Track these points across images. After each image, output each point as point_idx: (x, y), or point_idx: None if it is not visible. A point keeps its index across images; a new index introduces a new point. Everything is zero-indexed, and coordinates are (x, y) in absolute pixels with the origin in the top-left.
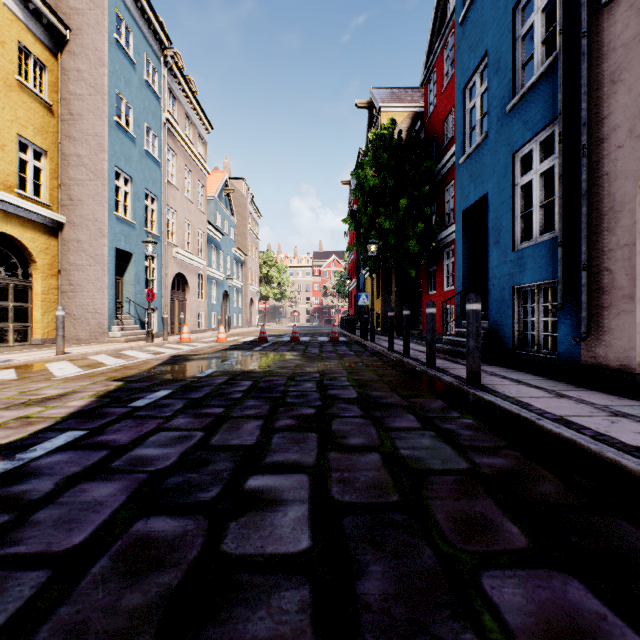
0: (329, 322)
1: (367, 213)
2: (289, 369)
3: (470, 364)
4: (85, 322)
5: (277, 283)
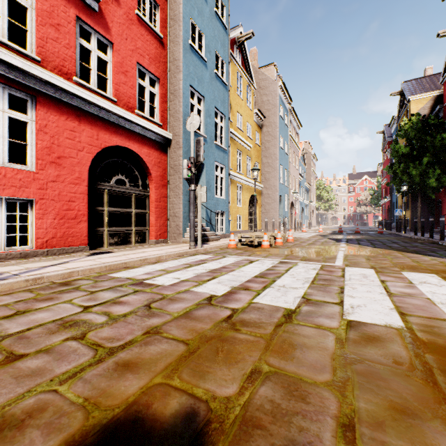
0: (364, 224)
1: (400, 166)
2: (372, 238)
3: (440, 234)
4: (270, 223)
5: (326, 200)
